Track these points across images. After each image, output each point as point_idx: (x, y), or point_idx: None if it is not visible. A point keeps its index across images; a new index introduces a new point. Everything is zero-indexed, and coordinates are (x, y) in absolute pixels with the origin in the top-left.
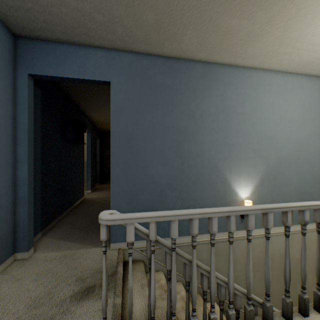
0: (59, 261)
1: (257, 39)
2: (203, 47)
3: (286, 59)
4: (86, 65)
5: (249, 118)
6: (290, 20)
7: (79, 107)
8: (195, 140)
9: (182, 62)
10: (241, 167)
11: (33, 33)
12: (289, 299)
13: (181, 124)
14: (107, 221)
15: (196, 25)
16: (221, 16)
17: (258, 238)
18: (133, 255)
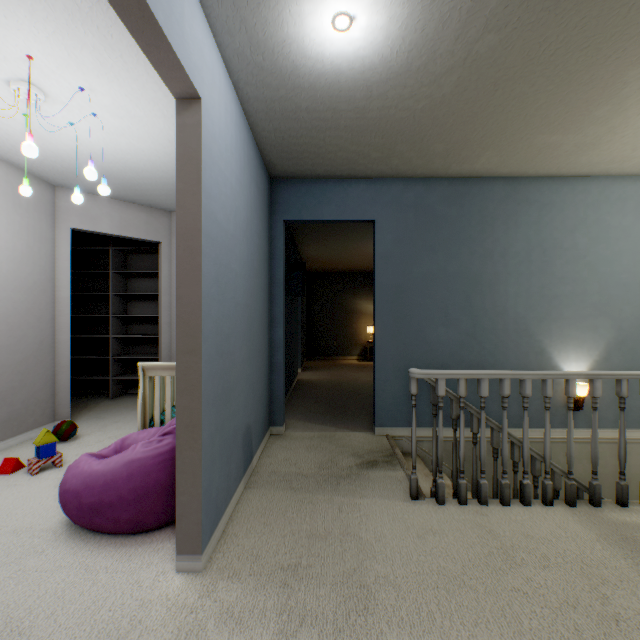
0: (320, 439)
1: (593, 148)
2: (506, 164)
3: None
4: (346, 202)
5: (583, 255)
6: None
7: (295, 241)
8: (492, 292)
9: (473, 182)
10: (569, 331)
11: (292, 174)
12: (624, 482)
13: (471, 270)
14: (421, 375)
15: (499, 146)
16: (534, 136)
17: (601, 444)
18: (404, 446)
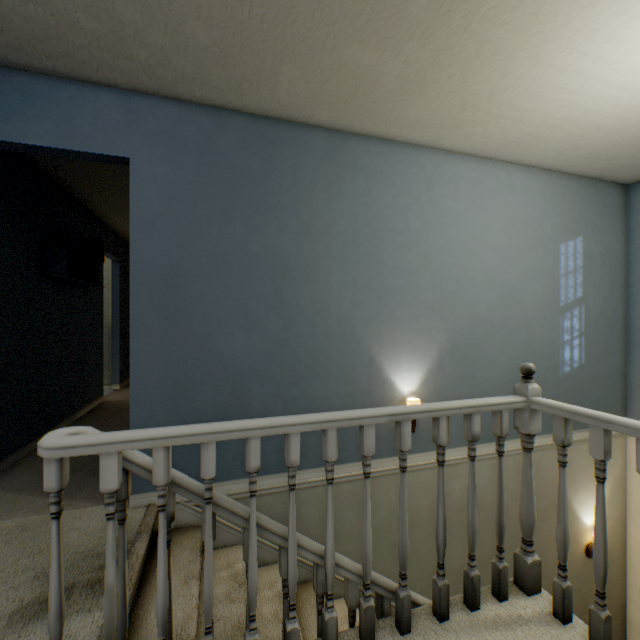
0: (6, 539)
1: (420, 93)
2: (321, 101)
3: (480, 134)
4: (74, 120)
5: (416, 241)
6: (471, 62)
7: (88, 208)
8: (311, 283)
9: (285, 127)
10: (401, 334)
11: None
12: (444, 580)
13: (282, 250)
14: (54, 450)
15: (298, 56)
16: (341, 43)
17: (434, 468)
18: (181, 517)
